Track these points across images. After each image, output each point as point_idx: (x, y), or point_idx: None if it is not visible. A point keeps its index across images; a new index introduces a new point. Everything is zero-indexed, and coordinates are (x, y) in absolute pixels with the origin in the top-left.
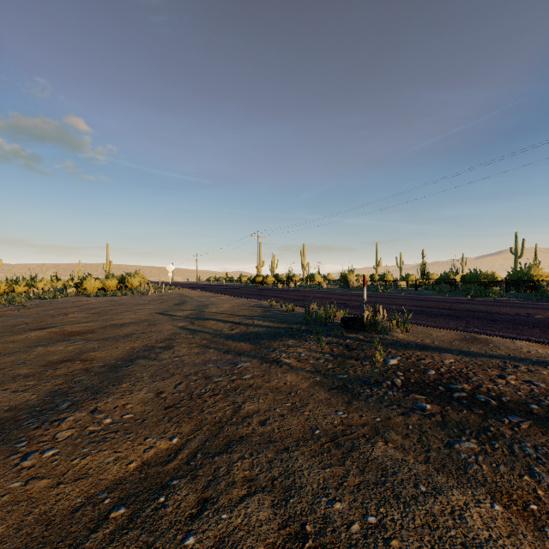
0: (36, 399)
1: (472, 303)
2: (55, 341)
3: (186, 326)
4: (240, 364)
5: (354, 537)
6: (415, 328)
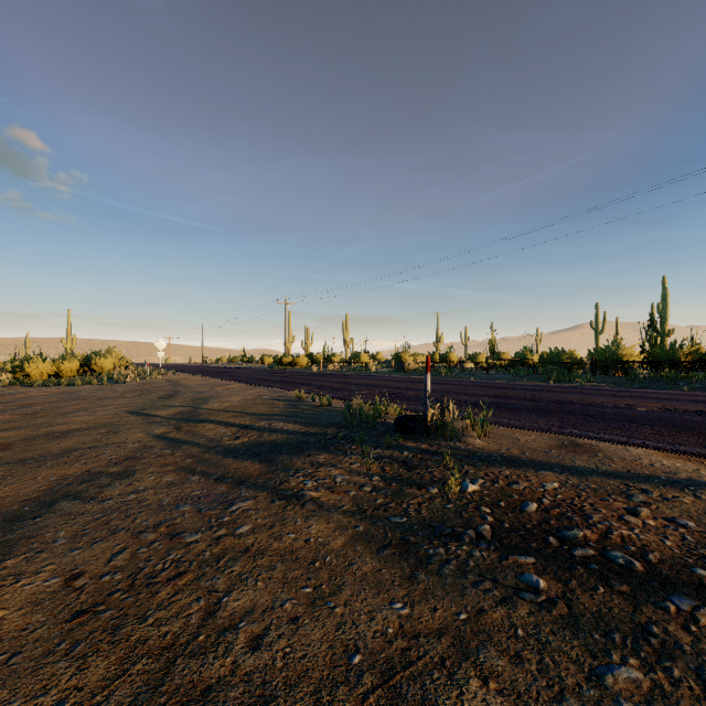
0: None
1: (557, 390)
2: None
3: (166, 433)
4: (237, 503)
5: None
6: (495, 430)
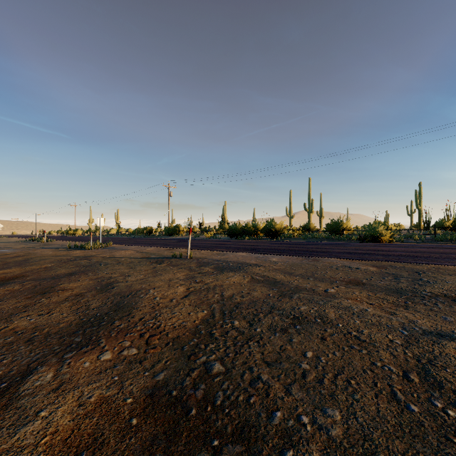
0: None
1: None
2: None
3: None
4: None
5: None
6: None
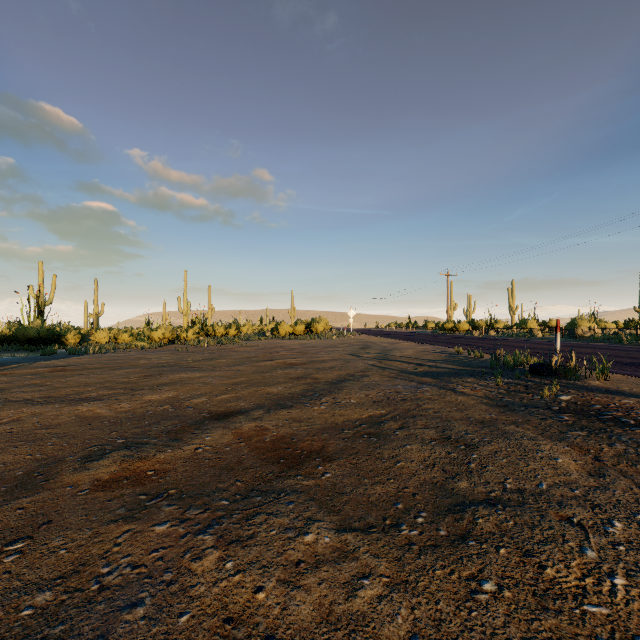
0: (299, 391)
1: None
2: (285, 368)
3: (375, 364)
4: (422, 388)
5: (474, 441)
6: (624, 379)
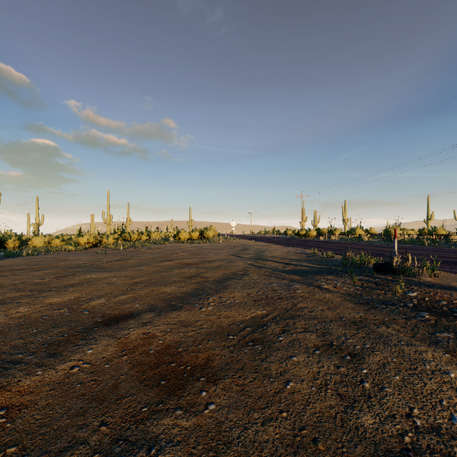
0: (190, 290)
1: None
2: (181, 267)
3: (253, 263)
4: (293, 286)
5: (356, 348)
6: (447, 275)
